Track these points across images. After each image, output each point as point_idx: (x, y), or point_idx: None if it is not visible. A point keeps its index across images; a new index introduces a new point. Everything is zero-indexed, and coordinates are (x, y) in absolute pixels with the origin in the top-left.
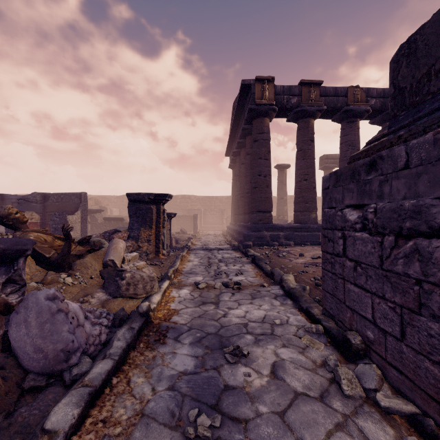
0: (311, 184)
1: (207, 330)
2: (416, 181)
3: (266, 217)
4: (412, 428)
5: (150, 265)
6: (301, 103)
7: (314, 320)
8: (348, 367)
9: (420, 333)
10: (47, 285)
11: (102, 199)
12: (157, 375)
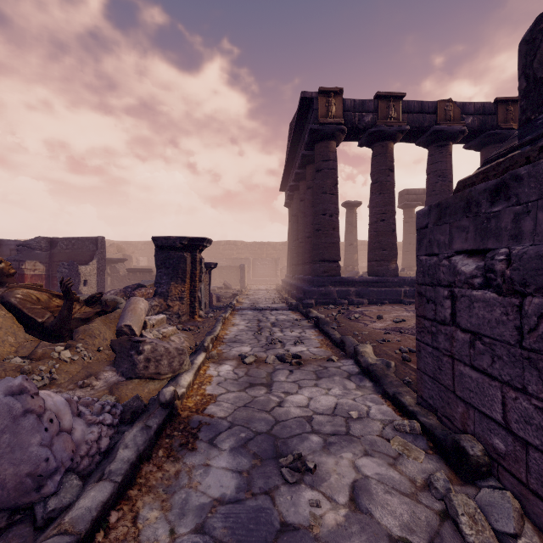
0: (389, 226)
1: (256, 427)
2: None
3: (332, 268)
4: None
5: (182, 331)
6: (377, 122)
7: (406, 412)
8: (464, 491)
9: None
10: (34, 362)
11: (126, 246)
12: (180, 504)
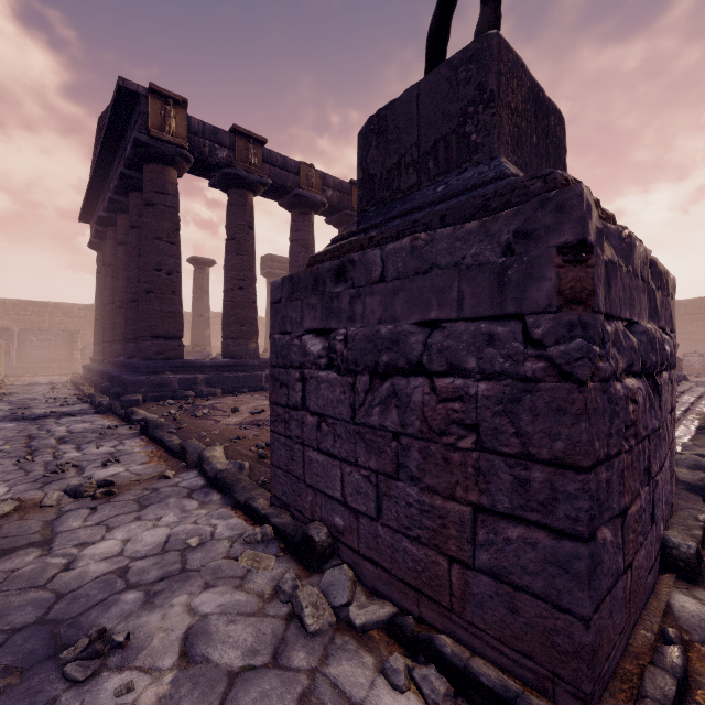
0: (249, 296)
1: (13, 621)
2: (393, 299)
3: (171, 347)
4: (391, 640)
5: None
6: (234, 162)
7: (259, 518)
8: (311, 582)
9: (398, 504)
10: None
11: None
12: None
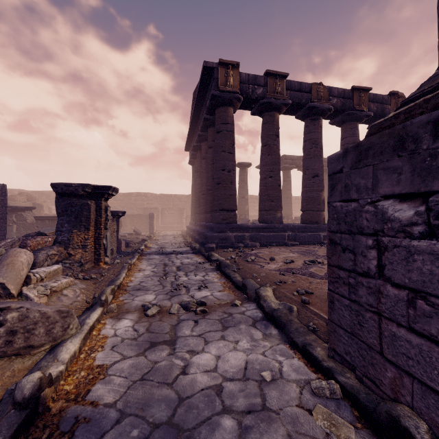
0: (276, 181)
1: (154, 415)
2: None
3: (230, 216)
4: None
5: (82, 281)
6: (267, 94)
7: (320, 367)
8: None
9: None
10: None
11: (38, 195)
12: None
